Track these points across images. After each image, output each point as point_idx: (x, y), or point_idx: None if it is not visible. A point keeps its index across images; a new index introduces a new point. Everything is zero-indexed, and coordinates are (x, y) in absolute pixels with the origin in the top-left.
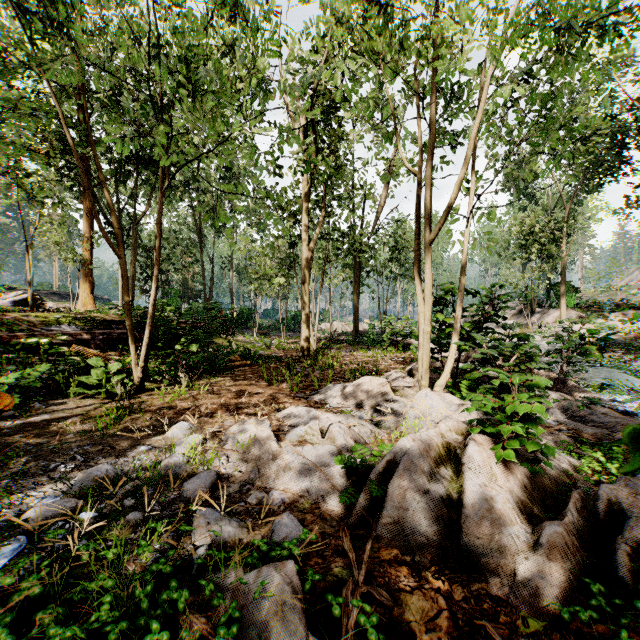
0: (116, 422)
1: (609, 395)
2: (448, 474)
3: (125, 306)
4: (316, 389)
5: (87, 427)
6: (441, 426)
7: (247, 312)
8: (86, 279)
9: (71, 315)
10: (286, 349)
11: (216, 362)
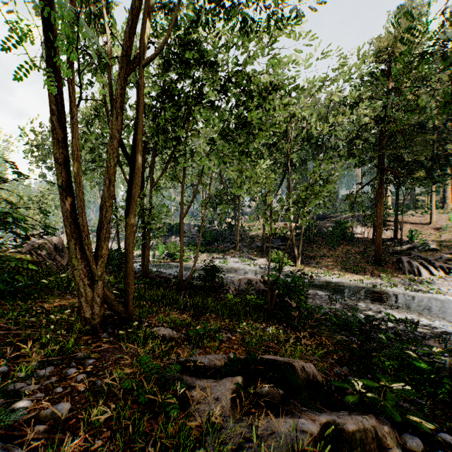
0: None
1: None
2: None
3: None
4: None
5: None
6: None
7: None
8: None
9: None
10: None
11: None
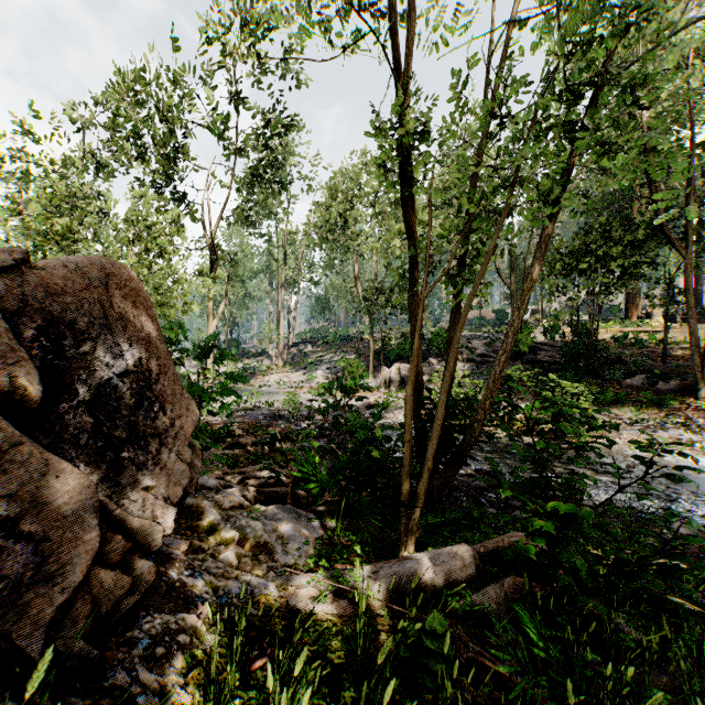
0: None
1: None
2: None
3: None
4: None
5: None
6: None
7: None
8: None
9: None
10: None
11: None
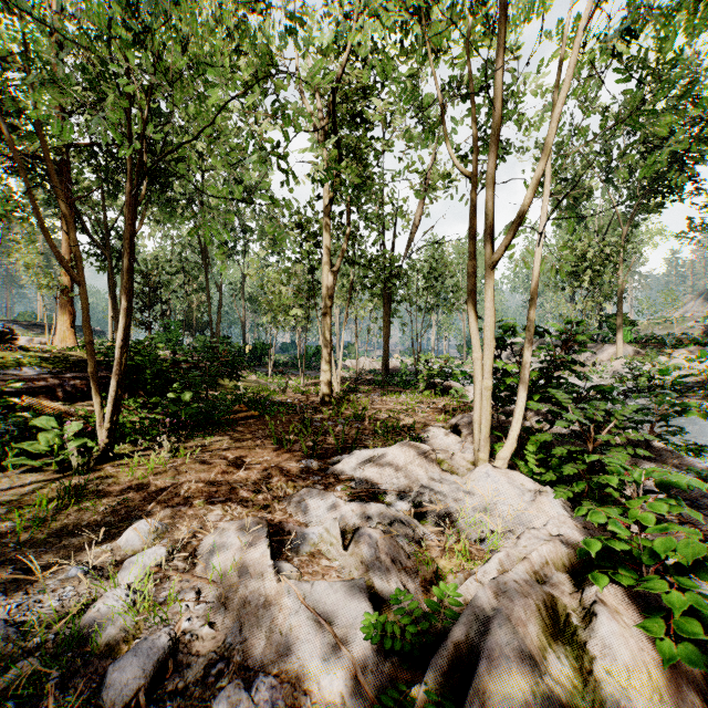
0: (53, 517)
1: (707, 460)
2: (565, 673)
3: (86, 348)
4: (338, 454)
5: (7, 528)
6: (532, 556)
7: (261, 347)
8: (65, 309)
9: (38, 354)
10: (304, 393)
11: (214, 415)
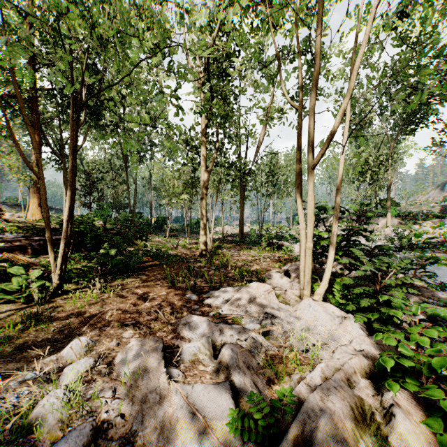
0: (19, 335)
1: None
2: None
3: (44, 221)
4: (211, 290)
5: None
6: (345, 367)
7: (162, 219)
8: (35, 195)
9: (16, 224)
10: (189, 249)
11: (130, 264)
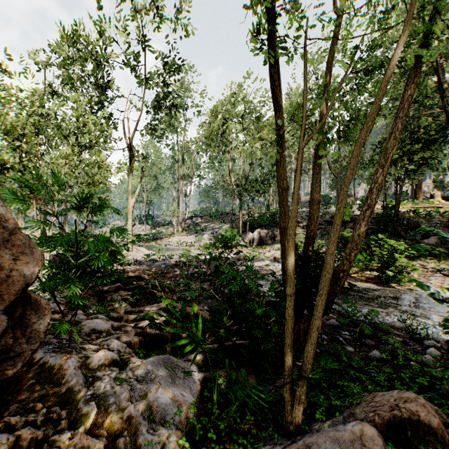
0: None
1: None
2: None
3: None
4: None
5: None
6: None
7: None
8: None
9: None
10: None
11: None
